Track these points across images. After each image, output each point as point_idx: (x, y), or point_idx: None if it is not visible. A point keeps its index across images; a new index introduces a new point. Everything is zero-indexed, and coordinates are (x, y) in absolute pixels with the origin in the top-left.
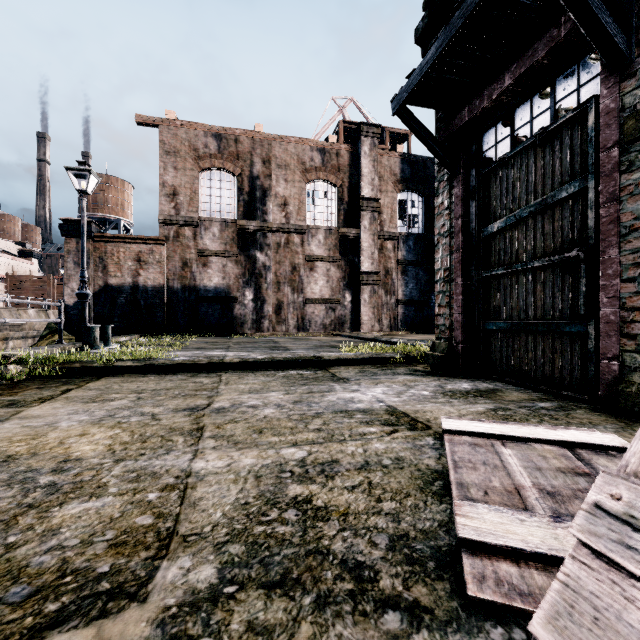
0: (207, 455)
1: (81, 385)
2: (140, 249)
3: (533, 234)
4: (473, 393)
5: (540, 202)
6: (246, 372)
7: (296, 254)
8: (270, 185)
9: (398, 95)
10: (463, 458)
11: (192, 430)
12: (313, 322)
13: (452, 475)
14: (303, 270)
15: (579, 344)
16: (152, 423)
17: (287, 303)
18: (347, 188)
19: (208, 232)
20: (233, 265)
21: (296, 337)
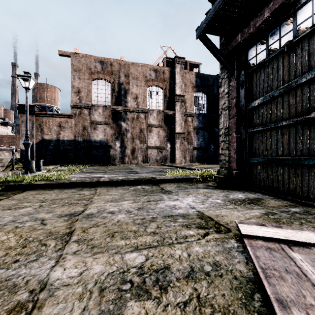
0: (67, 261)
1: (9, 196)
2: (60, 120)
3: (281, 105)
4: (247, 201)
5: (287, 86)
6: (112, 187)
7: (142, 123)
8: (129, 88)
9: (200, 26)
10: (267, 265)
11: (64, 234)
12: (151, 158)
13: (267, 288)
14: (146, 131)
15: (314, 171)
16: (39, 227)
17: (137, 148)
18: (168, 90)
19: (96, 112)
20: (109, 129)
21: (142, 166)
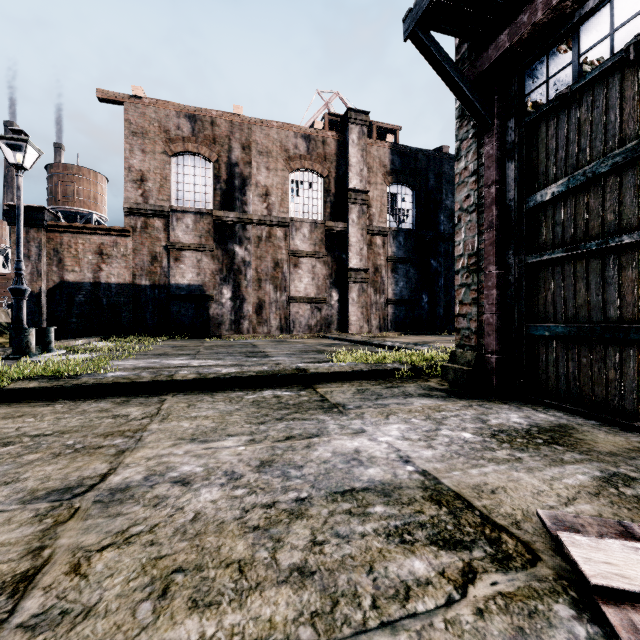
0: None
1: None
2: (102, 241)
3: (618, 197)
4: (539, 435)
5: (634, 147)
6: (202, 394)
7: (279, 249)
8: (250, 173)
9: (414, 8)
10: None
11: (4, 586)
12: (297, 323)
13: None
14: (286, 266)
15: None
16: None
17: (269, 302)
18: (334, 179)
19: (181, 223)
20: (209, 260)
21: (278, 339)
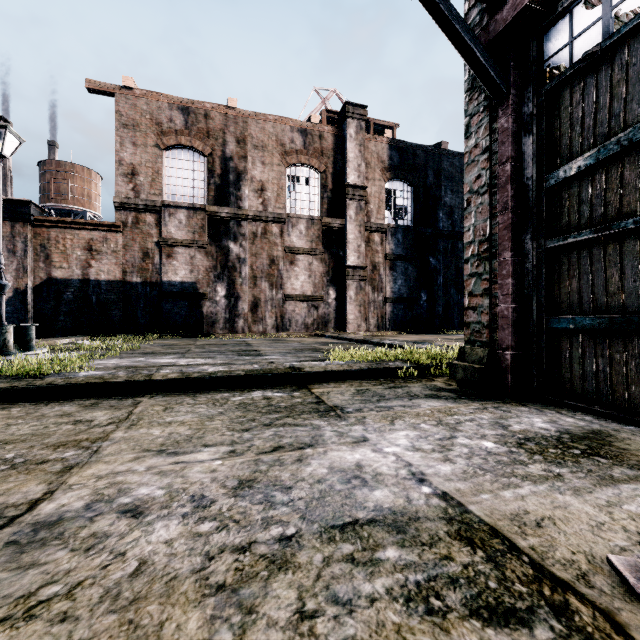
0: None
1: None
2: (91, 236)
3: None
4: (573, 444)
5: None
6: (184, 395)
7: (275, 246)
8: (245, 168)
9: None
10: None
11: None
12: (294, 321)
13: None
14: (282, 263)
15: None
16: None
17: (264, 300)
18: (331, 174)
19: (173, 218)
20: (202, 257)
21: (274, 338)
